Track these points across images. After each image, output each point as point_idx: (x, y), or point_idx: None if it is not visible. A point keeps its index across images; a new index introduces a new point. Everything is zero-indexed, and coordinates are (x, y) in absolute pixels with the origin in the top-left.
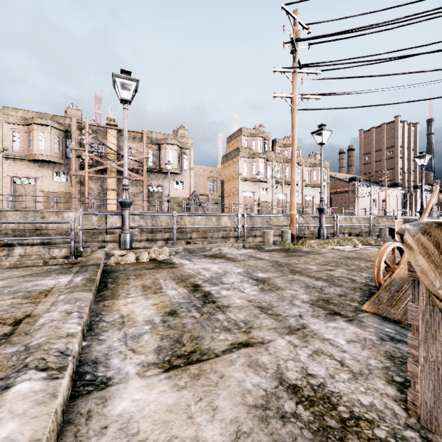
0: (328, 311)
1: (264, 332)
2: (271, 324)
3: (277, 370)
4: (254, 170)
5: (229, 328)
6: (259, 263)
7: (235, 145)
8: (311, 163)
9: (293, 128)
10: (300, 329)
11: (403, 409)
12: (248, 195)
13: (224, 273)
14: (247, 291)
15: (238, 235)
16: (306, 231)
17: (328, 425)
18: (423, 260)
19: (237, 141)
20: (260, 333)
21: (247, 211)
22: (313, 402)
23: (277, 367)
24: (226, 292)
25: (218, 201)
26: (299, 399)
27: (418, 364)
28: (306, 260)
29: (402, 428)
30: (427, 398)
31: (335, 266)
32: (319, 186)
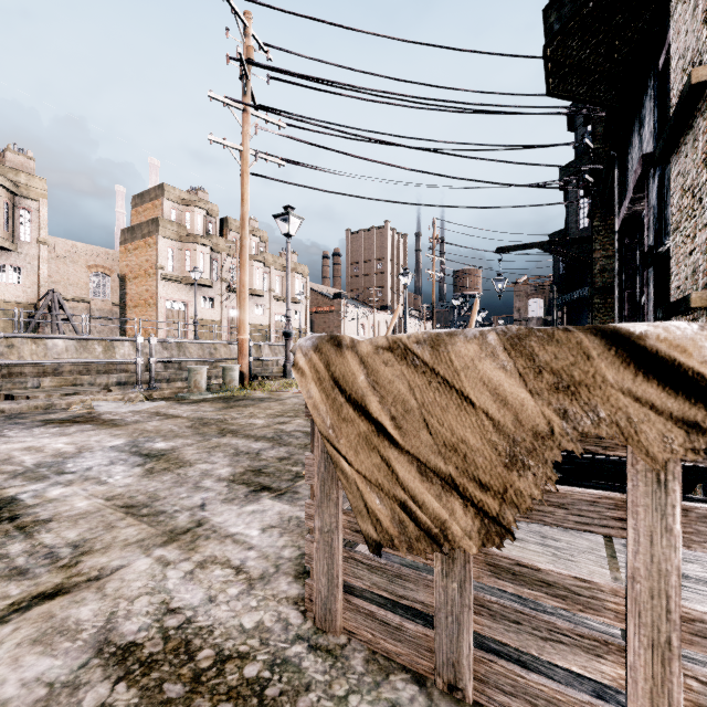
0: (254, 487)
1: (113, 554)
2: (137, 535)
3: (104, 626)
4: (188, 263)
5: (26, 568)
6: (167, 424)
7: (151, 213)
8: (284, 265)
9: (244, 200)
10: (191, 529)
11: (302, 612)
12: (176, 307)
13: (77, 451)
14: (115, 479)
15: (138, 376)
16: (275, 368)
17: (164, 700)
18: (316, 389)
19: (154, 207)
20: (101, 559)
21: (175, 336)
22: (154, 664)
23: (106, 620)
24: (60, 490)
25: (114, 314)
26: (126, 671)
27: (314, 541)
28: (253, 412)
29: (289, 645)
30: (322, 587)
31: (293, 417)
32: (295, 302)
